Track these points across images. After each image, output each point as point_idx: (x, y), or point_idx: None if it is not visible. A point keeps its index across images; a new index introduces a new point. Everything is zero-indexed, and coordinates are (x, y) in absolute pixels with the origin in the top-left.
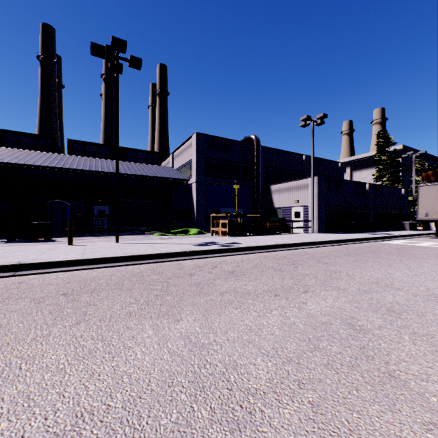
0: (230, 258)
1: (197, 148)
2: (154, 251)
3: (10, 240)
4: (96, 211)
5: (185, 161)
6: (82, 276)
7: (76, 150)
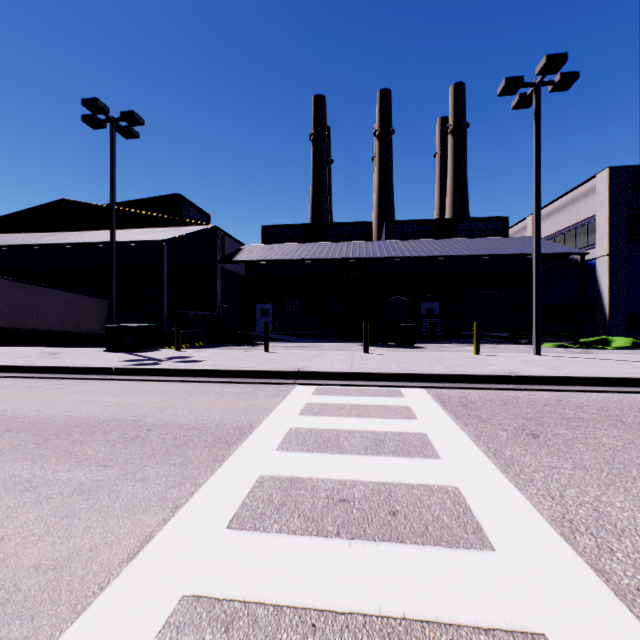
0: None
1: (610, 195)
2: None
3: (373, 344)
4: (423, 310)
5: (571, 223)
6: (636, 403)
7: (393, 233)
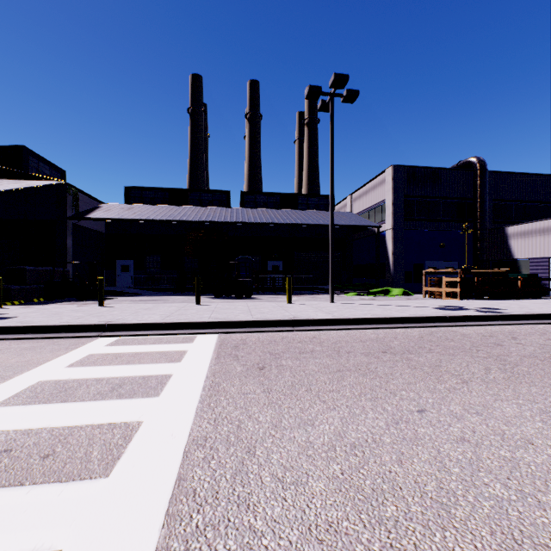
0: (514, 328)
1: (394, 185)
2: (403, 314)
3: (218, 296)
4: (270, 267)
5: (373, 203)
6: (363, 336)
7: (248, 202)
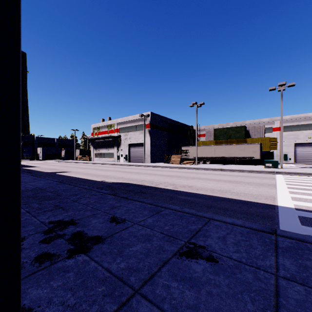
0: None
1: None
2: None
3: None
4: None
5: None
6: None
7: None
